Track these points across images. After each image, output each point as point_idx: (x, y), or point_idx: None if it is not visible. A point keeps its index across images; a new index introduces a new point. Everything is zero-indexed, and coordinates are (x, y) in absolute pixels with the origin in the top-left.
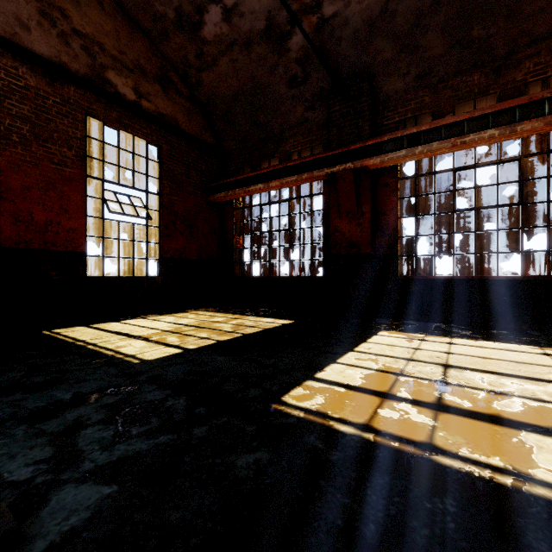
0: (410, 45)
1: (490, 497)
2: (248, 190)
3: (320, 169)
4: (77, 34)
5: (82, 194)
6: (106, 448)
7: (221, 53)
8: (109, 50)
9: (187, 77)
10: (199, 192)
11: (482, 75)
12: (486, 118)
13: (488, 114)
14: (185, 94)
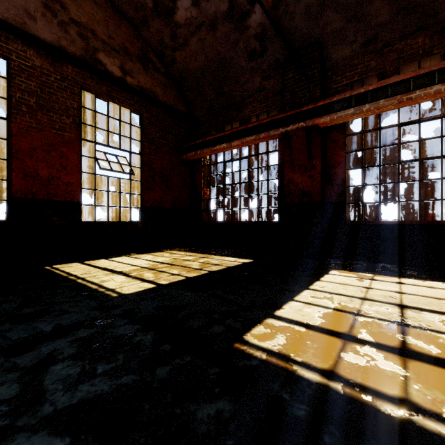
0: (357, 14)
1: None
2: (214, 149)
3: (275, 129)
4: (74, 23)
5: (78, 154)
6: (69, 388)
7: (191, 34)
8: (100, 35)
9: (163, 56)
10: (174, 152)
11: (426, 37)
12: (432, 75)
13: (434, 71)
14: (162, 71)
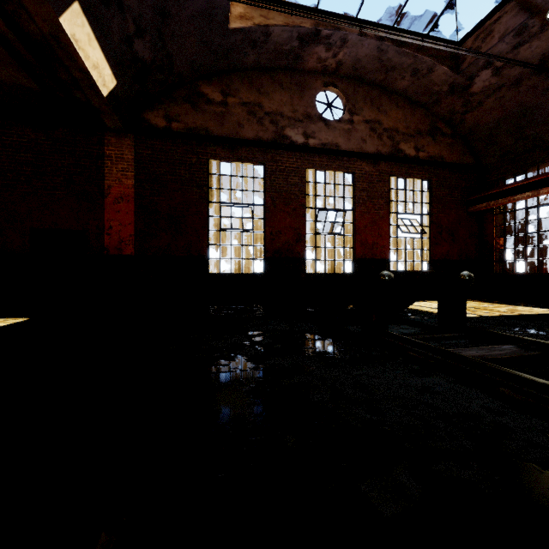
0: None
1: None
2: (513, 198)
3: None
4: (385, 131)
5: (387, 224)
6: None
7: (487, 97)
8: (401, 130)
9: (451, 121)
10: (459, 206)
11: None
12: None
13: None
14: (448, 133)
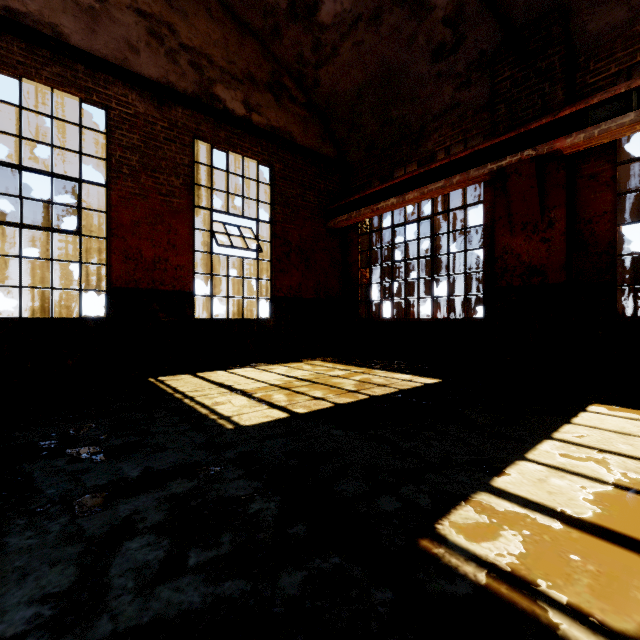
0: None
1: None
2: (377, 207)
3: (480, 166)
4: (184, 50)
5: (189, 227)
6: (143, 588)
7: (342, 38)
8: (218, 61)
9: (303, 79)
10: (317, 217)
11: None
12: None
13: None
14: (301, 101)
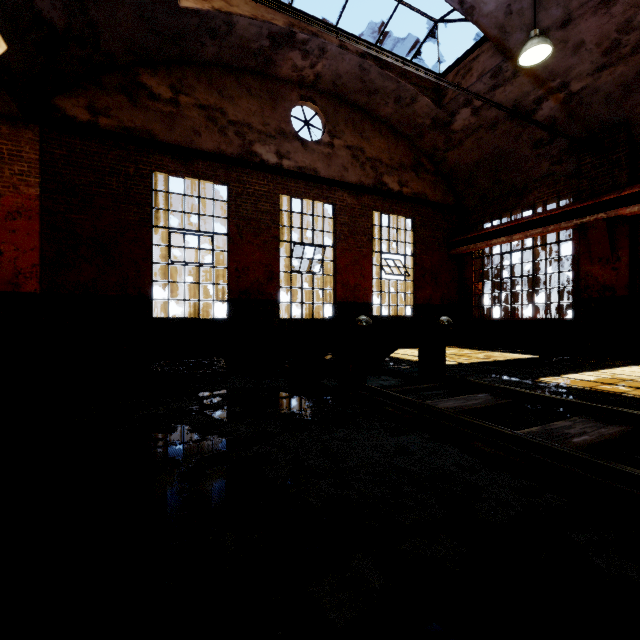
0: None
1: (639, 399)
2: (490, 243)
3: (568, 221)
4: (368, 160)
5: (370, 264)
6: None
7: (467, 136)
8: (384, 161)
9: (434, 157)
10: (442, 248)
11: None
12: None
13: None
14: (431, 170)
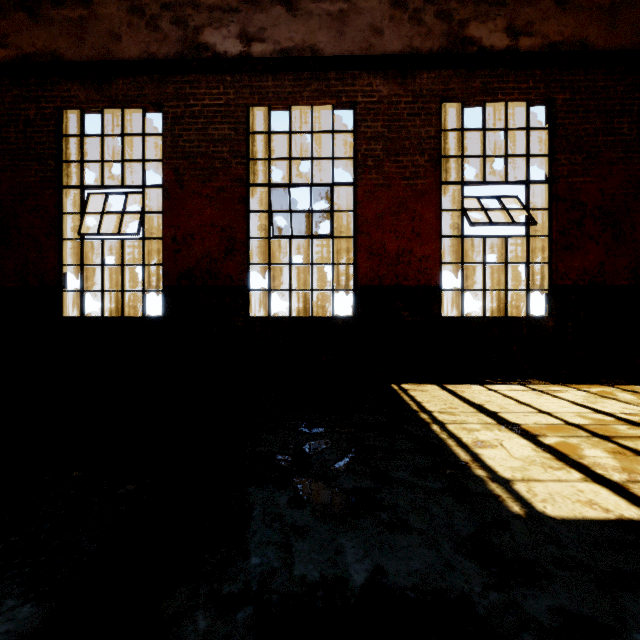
0: None
1: None
2: None
3: None
4: (429, 3)
5: (435, 209)
6: None
7: None
8: None
9: None
10: (635, 155)
11: None
12: None
13: None
14: None
